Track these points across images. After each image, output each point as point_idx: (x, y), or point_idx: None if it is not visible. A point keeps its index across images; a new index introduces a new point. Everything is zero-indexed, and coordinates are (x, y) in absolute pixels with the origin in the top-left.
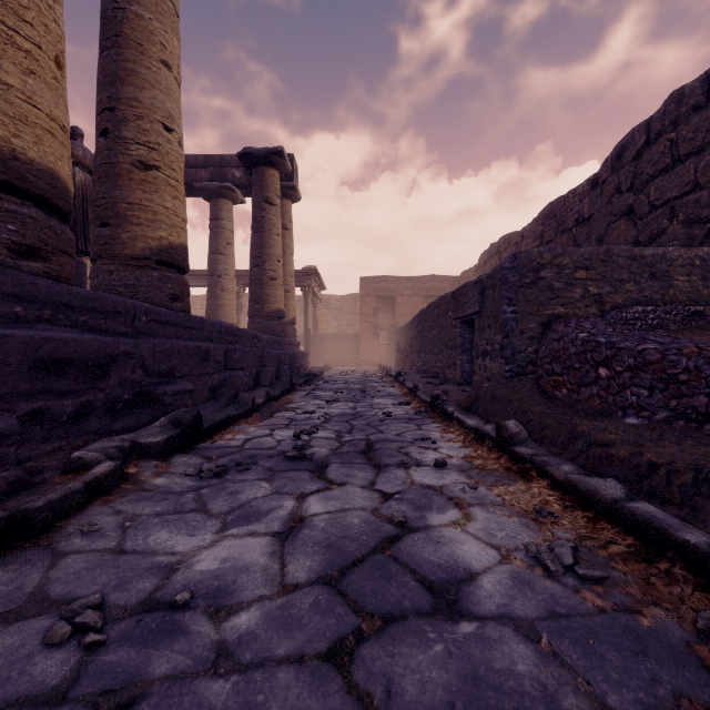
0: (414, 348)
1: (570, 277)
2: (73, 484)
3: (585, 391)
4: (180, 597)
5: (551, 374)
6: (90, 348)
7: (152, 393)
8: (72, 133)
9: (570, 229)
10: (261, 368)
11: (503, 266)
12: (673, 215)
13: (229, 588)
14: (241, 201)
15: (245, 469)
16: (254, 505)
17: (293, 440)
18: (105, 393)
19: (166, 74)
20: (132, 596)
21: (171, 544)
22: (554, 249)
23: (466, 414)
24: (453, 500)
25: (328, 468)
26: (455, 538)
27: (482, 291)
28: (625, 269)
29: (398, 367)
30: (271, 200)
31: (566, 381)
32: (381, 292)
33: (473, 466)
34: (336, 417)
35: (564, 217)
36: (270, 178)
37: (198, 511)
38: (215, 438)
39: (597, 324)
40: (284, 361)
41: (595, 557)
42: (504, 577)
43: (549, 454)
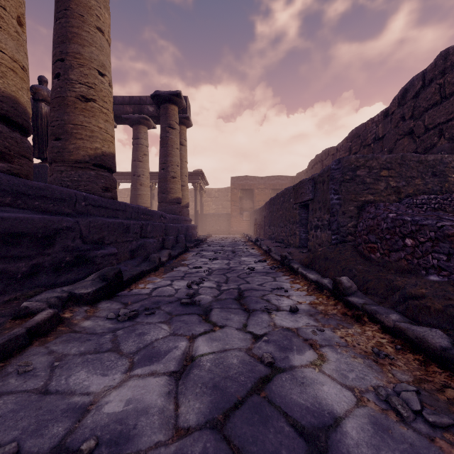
0: (266, 223)
1: (377, 175)
2: (18, 329)
3: (394, 255)
4: (85, 446)
5: (368, 242)
6: (39, 225)
7: (87, 256)
8: (40, 80)
9: (370, 144)
10: (165, 237)
11: (329, 168)
12: (441, 134)
13: (129, 433)
14: (153, 127)
15: (151, 313)
16: (156, 345)
17: (186, 289)
18: (52, 256)
19: (100, 37)
20: (46, 442)
21: (87, 384)
22: (366, 155)
23: (307, 270)
24: (307, 342)
25: (212, 312)
26: (315, 379)
27: (314, 185)
28: (414, 169)
29: (256, 235)
30: (172, 125)
31: (379, 247)
32: (244, 186)
33: (317, 311)
34: (216, 271)
35: (365, 137)
36: (172, 111)
37: (112, 351)
38: (132, 287)
39: (400, 207)
40: (181, 231)
41: (436, 401)
42: (364, 422)
43: (375, 303)
